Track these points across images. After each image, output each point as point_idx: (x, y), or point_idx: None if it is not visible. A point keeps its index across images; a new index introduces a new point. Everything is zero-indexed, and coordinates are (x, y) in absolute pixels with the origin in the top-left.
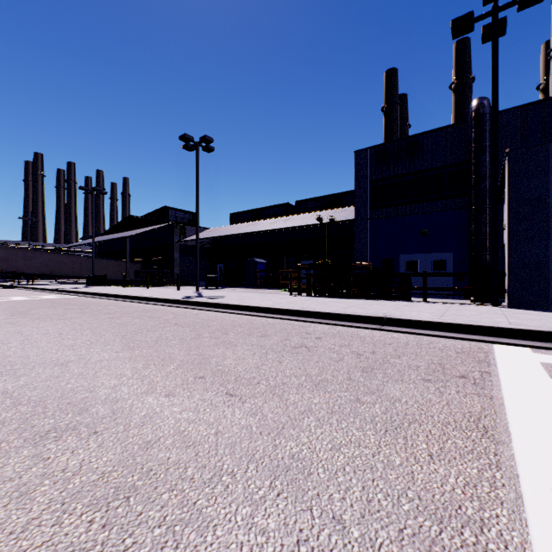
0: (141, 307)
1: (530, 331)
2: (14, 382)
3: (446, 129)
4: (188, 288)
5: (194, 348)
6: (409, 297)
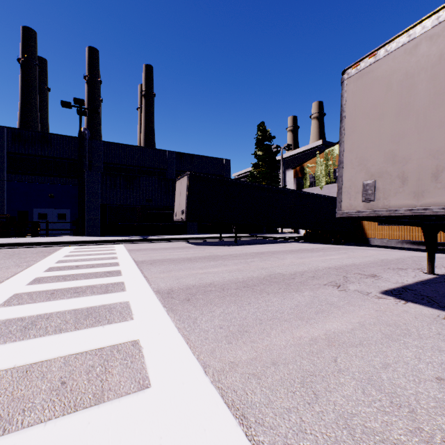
0: None
1: (79, 241)
2: None
3: (66, 137)
4: None
5: None
6: (38, 235)
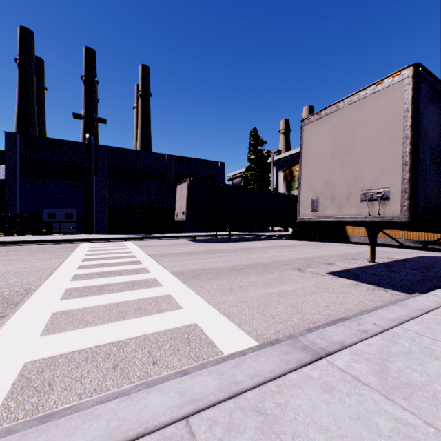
0: None
1: (93, 239)
2: None
3: (73, 142)
4: None
5: None
6: (51, 233)
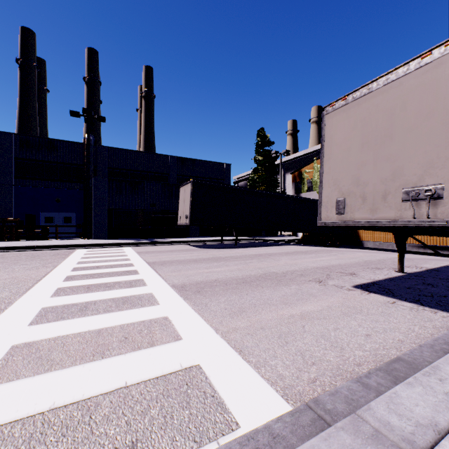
0: None
1: (90, 244)
2: None
3: (72, 143)
4: None
5: None
6: (48, 238)
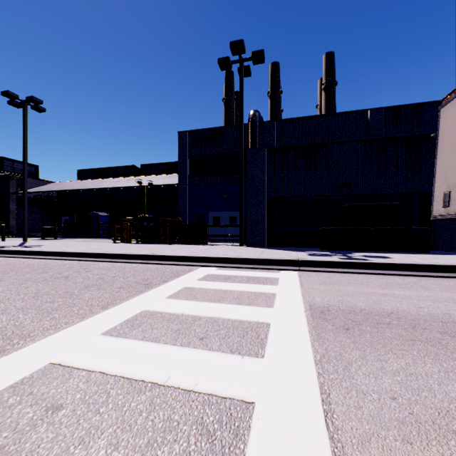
0: None
1: (223, 258)
2: None
3: (237, 127)
4: (22, 239)
5: None
6: (203, 242)
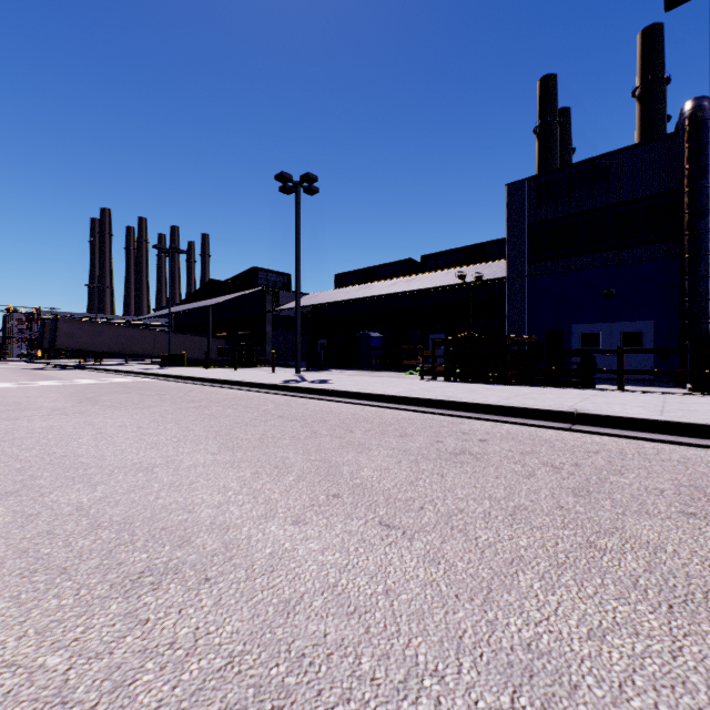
0: (232, 394)
1: None
2: (89, 493)
3: (642, 147)
4: (284, 370)
5: (314, 452)
6: (592, 383)
